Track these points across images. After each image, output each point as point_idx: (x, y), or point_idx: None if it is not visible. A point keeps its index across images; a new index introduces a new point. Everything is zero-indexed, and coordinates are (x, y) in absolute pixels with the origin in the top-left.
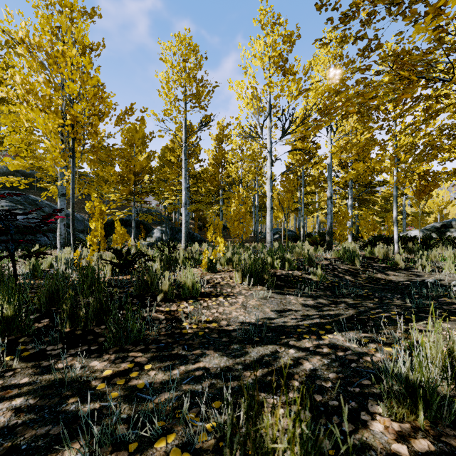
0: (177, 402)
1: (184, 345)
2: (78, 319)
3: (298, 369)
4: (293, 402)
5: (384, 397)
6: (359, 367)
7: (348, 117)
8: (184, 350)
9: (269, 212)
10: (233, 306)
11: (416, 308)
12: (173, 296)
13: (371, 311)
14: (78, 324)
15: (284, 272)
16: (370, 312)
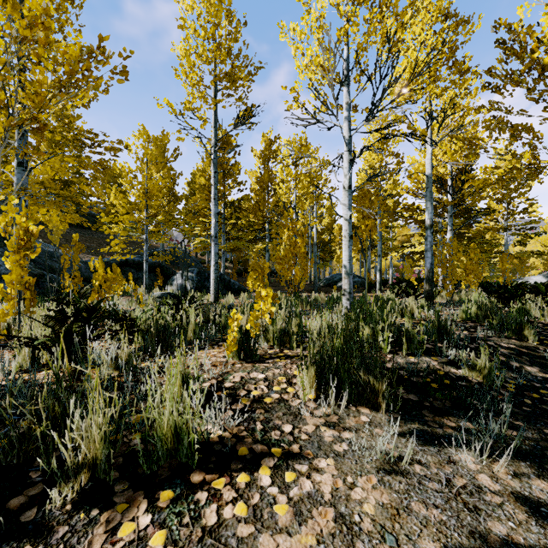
0: None
1: None
2: None
3: None
4: None
5: None
6: None
7: None
8: None
9: (347, 244)
10: (306, 522)
11: None
12: (110, 477)
13: None
14: None
15: (402, 360)
16: None
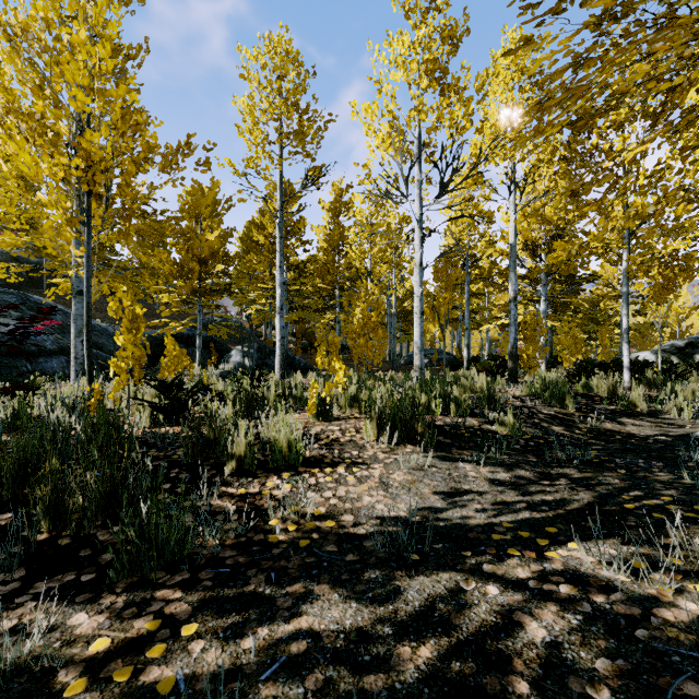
0: None
1: (269, 572)
2: (65, 515)
3: (516, 641)
4: None
5: None
6: (656, 639)
7: (585, 127)
8: (269, 585)
9: (418, 320)
10: (363, 483)
11: None
12: (254, 466)
13: (622, 494)
14: (66, 525)
15: (449, 420)
16: (620, 497)
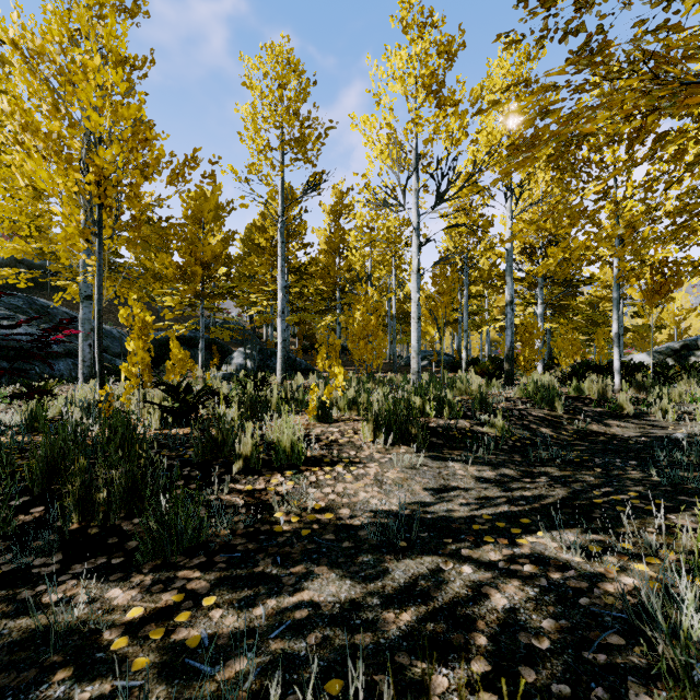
0: (258, 681)
1: (275, 556)
2: (93, 507)
3: (482, 608)
4: (482, 683)
5: (667, 687)
6: (595, 605)
7: (557, 161)
8: (275, 566)
9: (416, 325)
10: (360, 481)
11: (669, 485)
12: (259, 465)
13: (594, 490)
14: (94, 516)
15: (442, 422)
16: (592, 492)
